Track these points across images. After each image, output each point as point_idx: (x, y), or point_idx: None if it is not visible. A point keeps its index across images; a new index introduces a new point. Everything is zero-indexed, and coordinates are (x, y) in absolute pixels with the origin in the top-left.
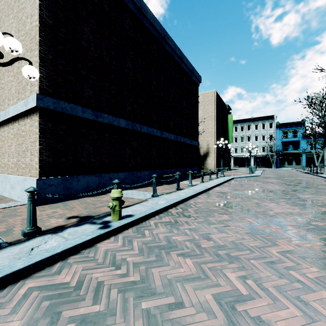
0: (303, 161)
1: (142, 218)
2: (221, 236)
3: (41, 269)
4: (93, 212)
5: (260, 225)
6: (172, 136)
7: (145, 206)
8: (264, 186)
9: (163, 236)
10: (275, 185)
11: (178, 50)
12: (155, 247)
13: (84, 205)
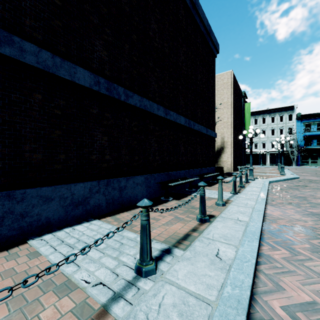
0: None
1: None
2: None
3: None
4: None
5: None
6: (183, 119)
7: None
8: None
9: None
10: None
11: None
12: None
13: None
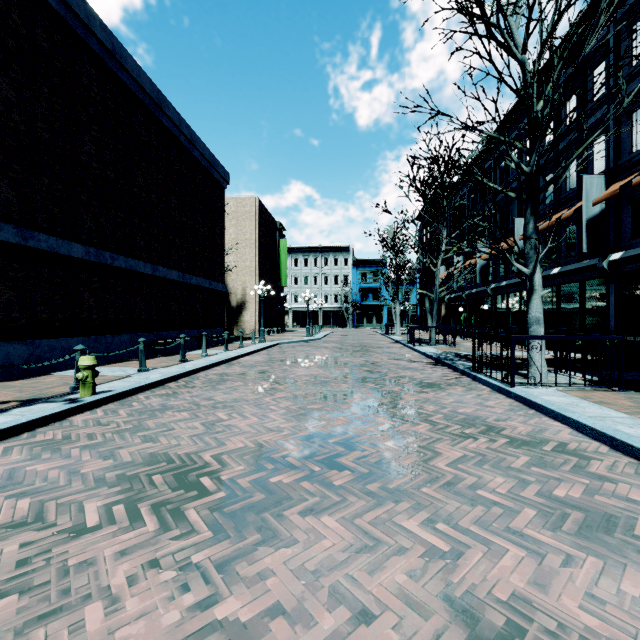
0: (385, 317)
1: (126, 392)
2: (225, 396)
3: (6, 439)
4: (39, 394)
5: (271, 386)
6: (176, 274)
7: (130, 382)
8: (312, 352)
9: (158, 404)
10: (326, 350)
11: (185, 128)
12: (148, 411)
13: (13, 390)
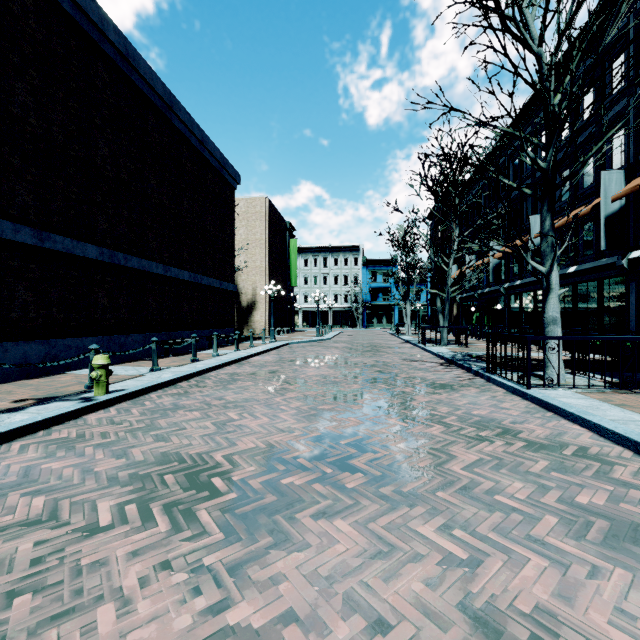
0: (395, 317)
1: (139, 391)
2: (236, 396)
3: (22, 436)
4: (55, 393)
5: (281, 386)
6: (187, 274)
7: (142, 381)
8: (322, 352)
9: (169, 403)
10: (336, 350)
11: (197, 129)
12: (160, 410)
13: (30, 388)
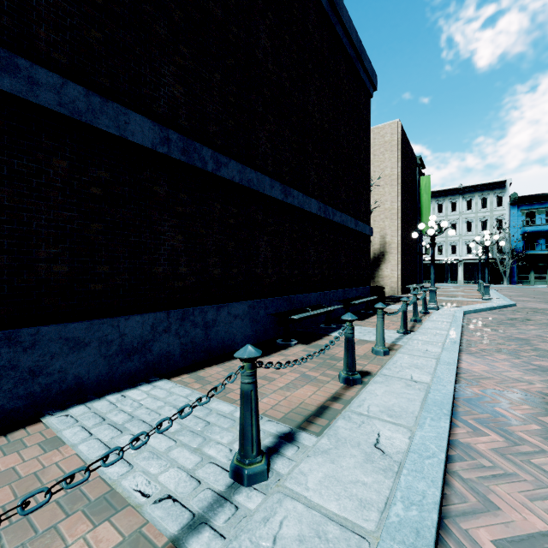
0: None
1: None
2: None
3: None
4: None
5: None
6: (315, 204)
7: None
8: None
9: None
10: None
11: None
12: None
13: None
